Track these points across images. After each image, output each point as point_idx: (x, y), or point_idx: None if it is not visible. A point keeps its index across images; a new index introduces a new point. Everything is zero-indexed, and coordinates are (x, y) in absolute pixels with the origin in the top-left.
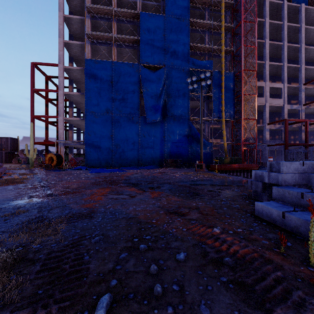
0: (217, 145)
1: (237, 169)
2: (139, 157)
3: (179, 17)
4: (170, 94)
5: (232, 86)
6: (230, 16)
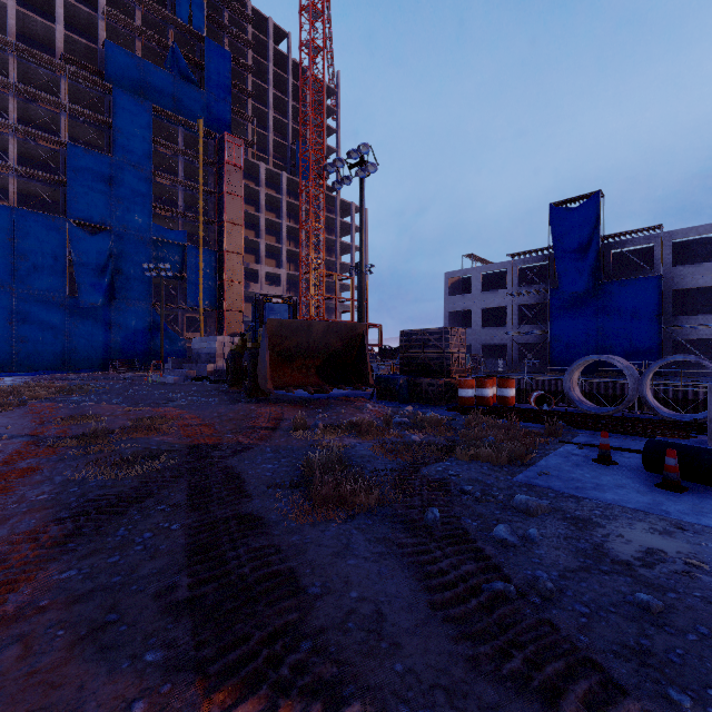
0: None
1: None
2: (65, 357)
3: (136, 164)
4: (122, 269)
5: (214, 267)
6: (215, 173)
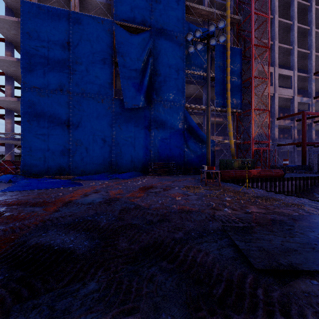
0: (219, 144)
1: (257, 176)
2: (112, 160)
3: None
4: (159, 70)
5: (239, 66)
6: None
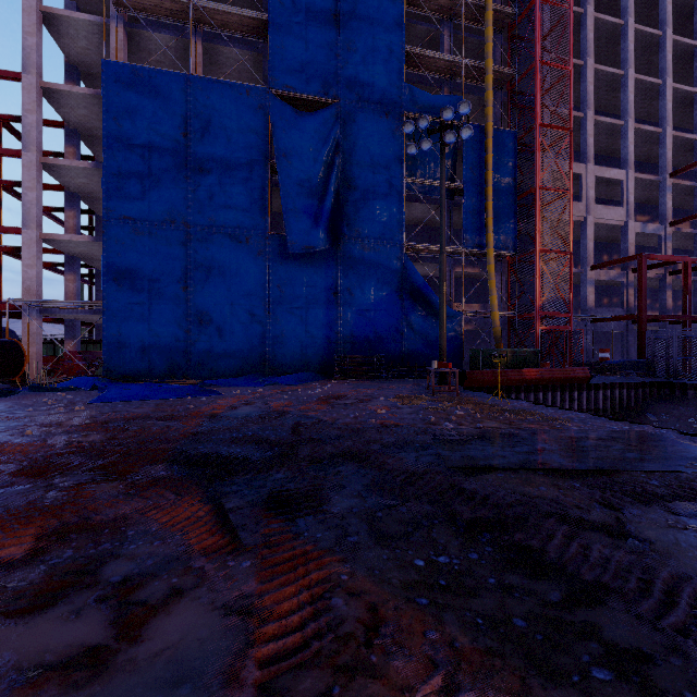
0: (472, 320)
1: (537, 381)
2: (265, 350)
3: None
4: (354, 179)
5: (511, 166)
6: None
